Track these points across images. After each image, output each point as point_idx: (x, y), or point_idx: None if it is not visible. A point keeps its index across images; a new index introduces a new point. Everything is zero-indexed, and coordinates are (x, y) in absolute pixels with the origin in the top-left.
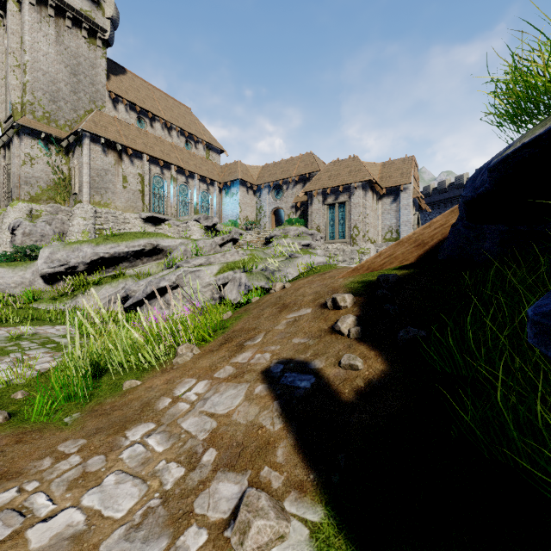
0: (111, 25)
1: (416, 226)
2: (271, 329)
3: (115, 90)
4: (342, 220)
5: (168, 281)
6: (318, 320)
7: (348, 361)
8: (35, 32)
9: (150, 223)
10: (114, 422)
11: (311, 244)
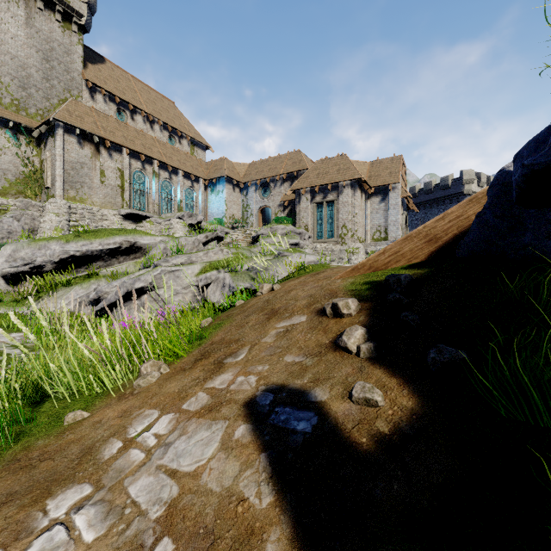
0: (88, 10)
1: (404, 226)
2: (257, 341)
3: (93, 79)
4: (330, 219)
5: (143, 282)
6: (315, 331)
7: (362, 393)
8: (2, 12)
9: (130, 220)
10: (37, 482)
11: (299, 243)
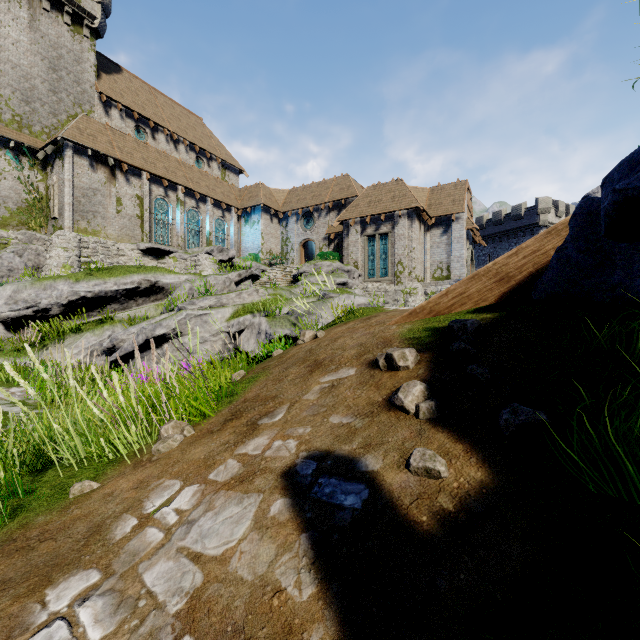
0: (102, 11)
1: (469, 263)
2: (298, 399)
3: (107, 92)
4: (384, 255)
5: (166, 328)
6: (366, 387)
7: (422, 462)
8: (2, 13)
9: (150, 256)
10: (35, 567)
11: (347, 282)
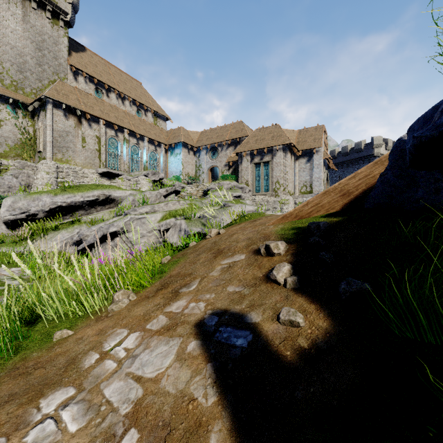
0: (72, 9)
1: (325, 182)
2: (206, 275)
3: (76, 65)
4: (266, 176)
5: (116, 227)
6: (252, 267)
7: (287, 316)
8: (4, 11)
9: (105, 177)
10: (32, 385)
11: (241, 195)
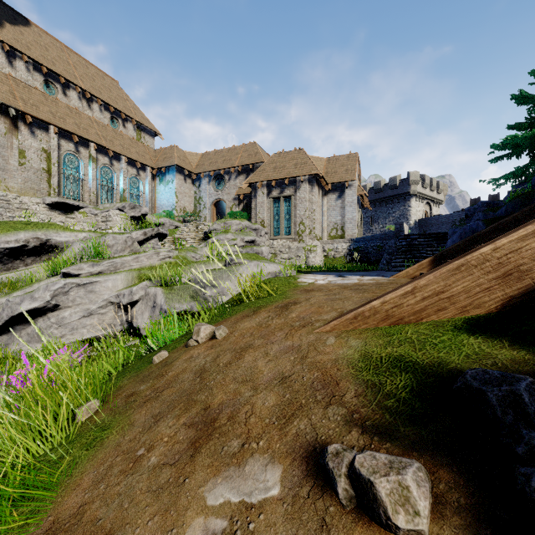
0: None
1: (360, 224)
2: None
3: (11, 42)
4: (287, 215)
5: (37, 301)
6: None
7: None
8: None
9: (58, 210)
10: None
11: (255, 240)
